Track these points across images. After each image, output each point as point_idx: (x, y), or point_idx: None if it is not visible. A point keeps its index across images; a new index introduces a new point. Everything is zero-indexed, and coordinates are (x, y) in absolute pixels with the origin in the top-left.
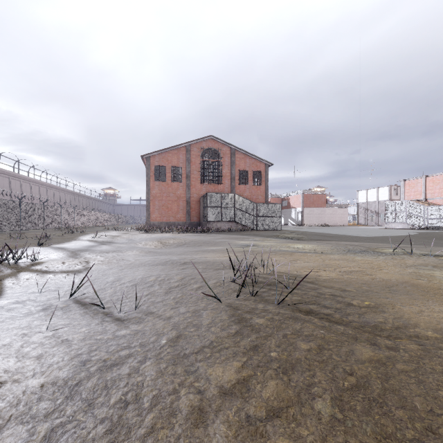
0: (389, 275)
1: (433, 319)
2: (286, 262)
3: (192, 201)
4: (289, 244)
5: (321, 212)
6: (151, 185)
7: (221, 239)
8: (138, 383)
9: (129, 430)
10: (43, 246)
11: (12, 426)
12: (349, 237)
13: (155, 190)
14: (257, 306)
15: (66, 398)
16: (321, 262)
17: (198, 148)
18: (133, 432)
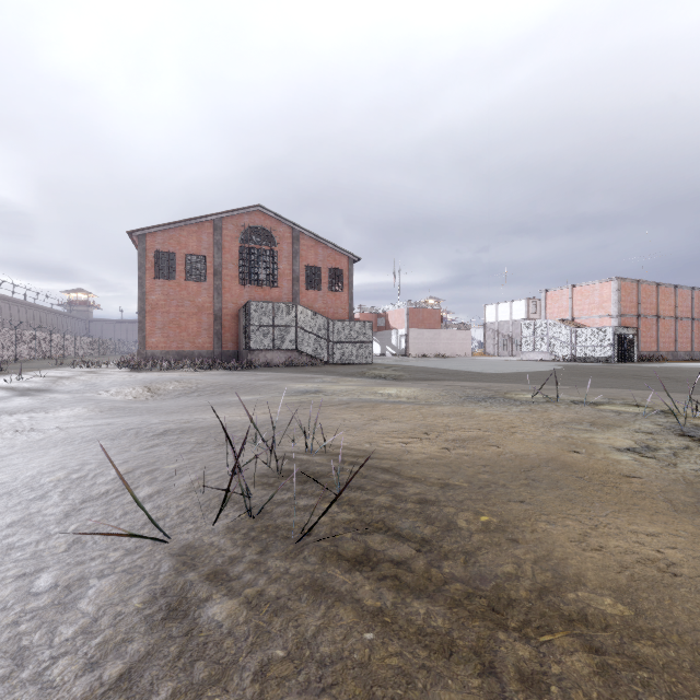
0: (526, 445)
1: (610, 557)
2: (361, 423)
3: (224, 316)
4: (377, 388)
5: (434, 335)
6: (147, 286)
7: (266, 381)
8: None
9: None
10: None
11: None
12: (471, 374)
13: (156, 295)
14: (246, 552)
15: None
16: (420, 421)
17: (235, 225)
18: None
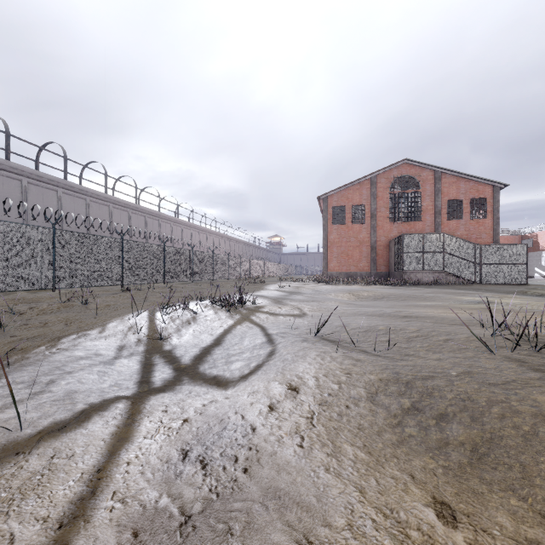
0: None
1: None
2: None
3: (378, 246)
4: None
5: None
6: (328, 230)
7: (431, 294)
8: (461, 391)
9: (482, 412)
10: (244, 294)
11: (382, 395)
12: None
13: (333, 235)
14: None
15: (406, 388)
16: None
17: (386, 178)
18: (487, 414)
